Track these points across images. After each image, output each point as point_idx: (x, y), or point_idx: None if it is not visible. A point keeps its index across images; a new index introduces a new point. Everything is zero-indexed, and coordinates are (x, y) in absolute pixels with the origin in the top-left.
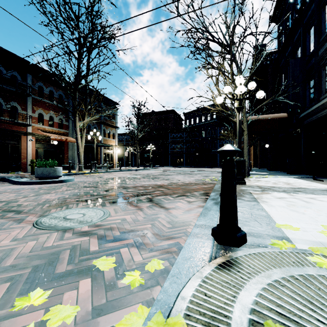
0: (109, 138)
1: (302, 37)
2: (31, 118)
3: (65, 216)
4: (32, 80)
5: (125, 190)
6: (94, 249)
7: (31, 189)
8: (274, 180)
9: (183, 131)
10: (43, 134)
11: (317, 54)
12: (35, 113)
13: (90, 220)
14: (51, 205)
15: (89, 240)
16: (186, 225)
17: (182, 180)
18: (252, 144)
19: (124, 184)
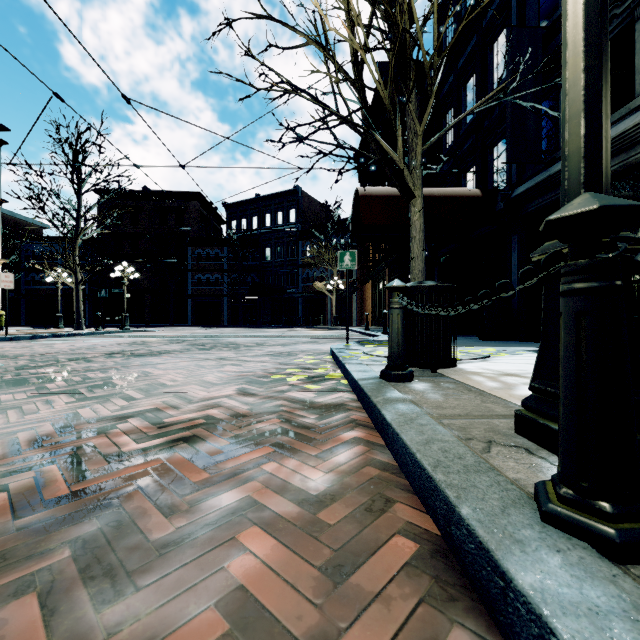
0: None
1: None
2: None
3: None
4: None
5: None
6: None
7: None
8: None
9: (224, 245)
10: None
11: None
12: None
13: None
14: None
15: None
16: None
17: (174, 385)
18: (369, 278)
19: None
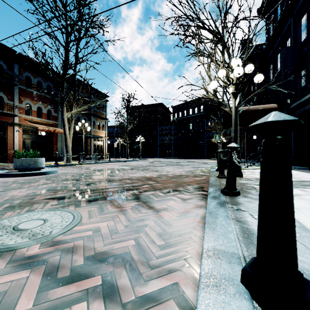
0: (98, 129)
1: (292, 26)
2: (17, 108)
3: (18, 224)
4: (19, 70)
5: (110, 183)
6: (24, 306)
7: (4, 183)
8: None
9: (172, 124)
10: (31, 124)
11: None
12: (22, 104)
13: (49, 232)
14: (11, 205)
15: (26, 280)
16: (185, 241)
17: (171, 171)
18: None
19: (110, 177)
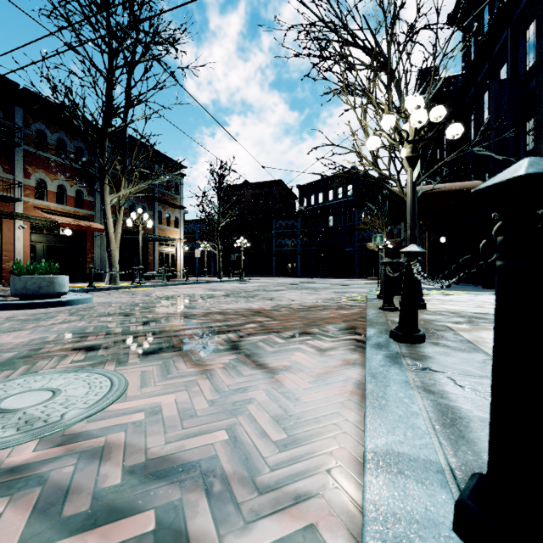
0: (168, 226)
1: (510, 44)
2: (21, 186)
3: None
4: (24, 119)
5: (186, 321)
6: None
7: None
8: (471, 299)
9: (297, 216)
10: (46, 216)
11: (542, 72)
12: (30, 179)
13: (59, 415)
14: None
15: None
16: (326, 432)
17: (298, 299)
18: None
19: (186, 309)
